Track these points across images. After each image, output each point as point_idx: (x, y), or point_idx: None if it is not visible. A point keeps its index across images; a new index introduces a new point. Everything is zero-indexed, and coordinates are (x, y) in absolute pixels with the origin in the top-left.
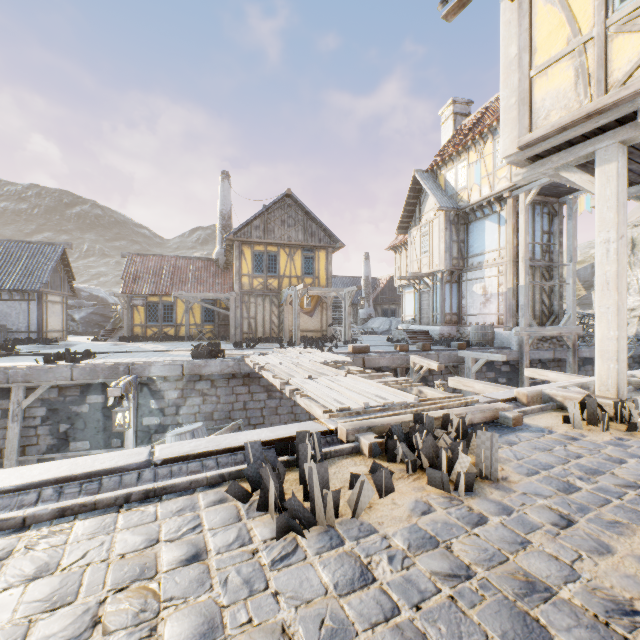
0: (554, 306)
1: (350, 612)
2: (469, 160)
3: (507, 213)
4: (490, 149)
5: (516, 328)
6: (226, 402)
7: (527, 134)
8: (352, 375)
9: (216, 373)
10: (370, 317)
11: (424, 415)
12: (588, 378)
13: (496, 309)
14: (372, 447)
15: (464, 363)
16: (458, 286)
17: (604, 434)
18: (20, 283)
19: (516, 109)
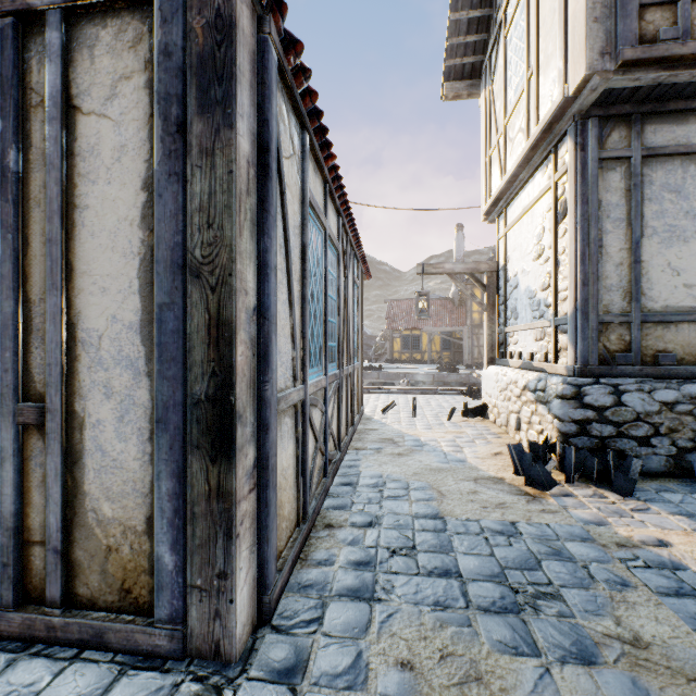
0: None
1: None
2: None
3: None
4: None
5: None
6: None
7: None
8: None
9: (453, 381)
10: None
11: None
12: None
13: None
14: None
15: None
16: None
17: None
18: None
19: None
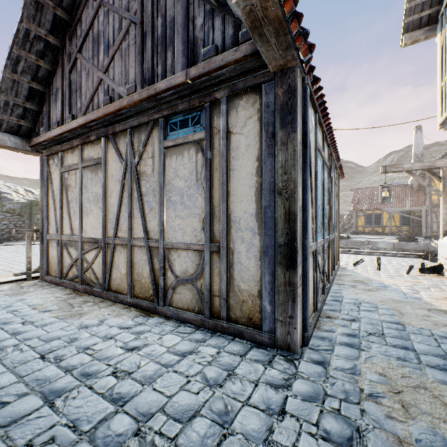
0: None
1: None
2: None
3: None
4: None
5: None
6: None
7: None
8: None
9: (412, 249)
10: None
11: None
12: None
13: None
14: None
15: None
16: None
17: None
18: None
19: None
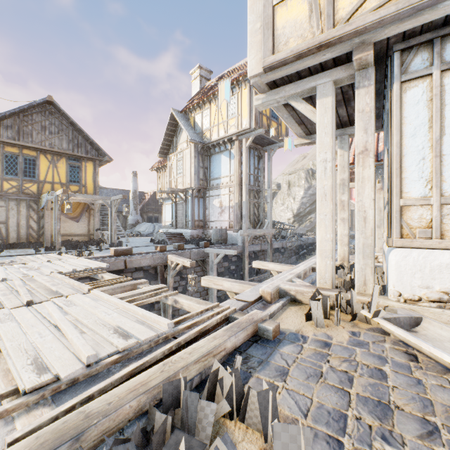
0: (260, 216)
1: None
2: (211, 109)
3: (235, 151)
4: (225, 104)
5: (241, 230)
6: None
7: (271, 56)
8: (96, 291)
9: None
10: (138, 222)
11: (181, 381)
12: (298, 268)
13: (228, 217)
14: None
15: (209, 257)
16: (203, 200)
17: (340, 329)
18: None
19: (261, 33)
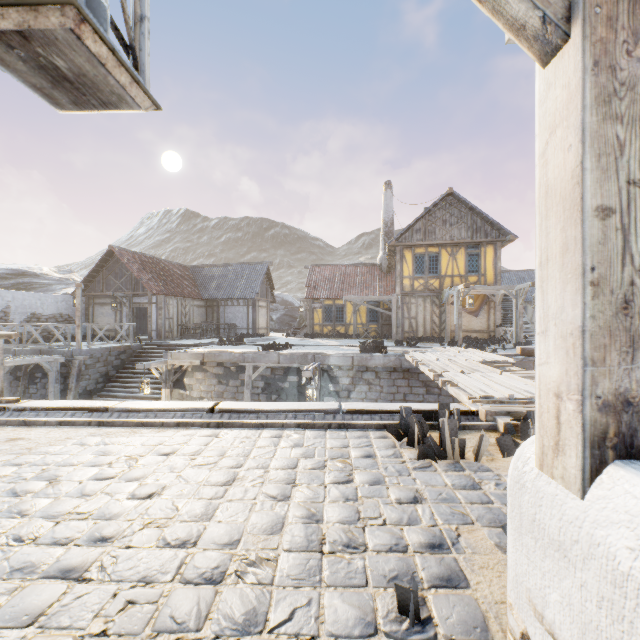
0: None
1: (459, 495)
2: None
3: None
4: None
5: None
6: (388, 392)
7: None
8: (507, 373)
9: (379, 366)
10: None
11: None
12: None
13: None
14: (506, 426)
15: None
16: None
17: None
18: (243, 293)
19: None
